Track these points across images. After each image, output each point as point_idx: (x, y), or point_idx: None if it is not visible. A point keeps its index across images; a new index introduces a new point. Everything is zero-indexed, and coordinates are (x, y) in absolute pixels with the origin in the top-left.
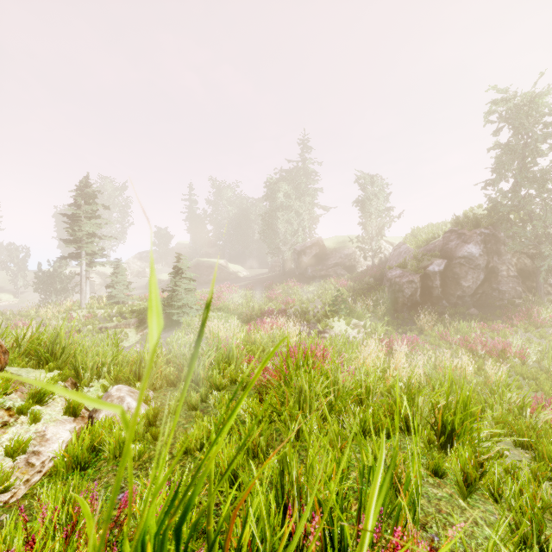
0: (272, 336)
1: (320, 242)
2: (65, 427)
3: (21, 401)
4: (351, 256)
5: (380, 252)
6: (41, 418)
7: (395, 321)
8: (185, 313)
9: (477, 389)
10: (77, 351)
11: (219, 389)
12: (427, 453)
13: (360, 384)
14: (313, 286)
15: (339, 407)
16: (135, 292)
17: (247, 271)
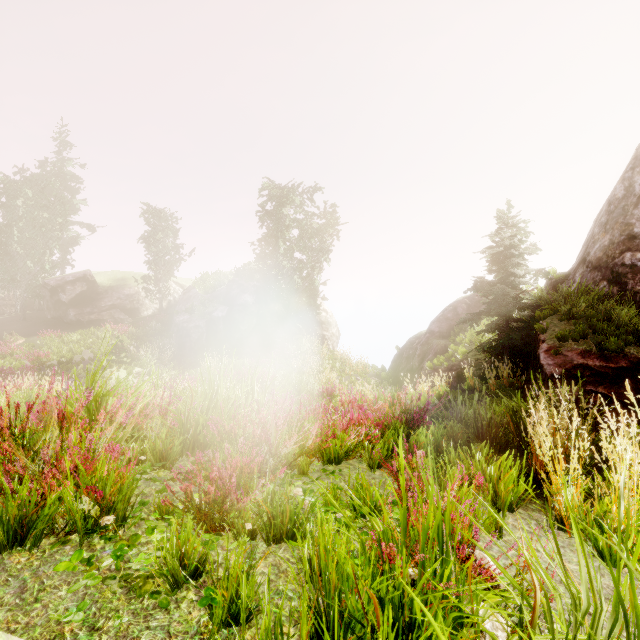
0: (27, 396)
1: (89, 277)
2: None
3: None
4: (134, 297)
5: (170, 294)
6: None
7: (182, 365)
8: None
9: None
10: None
11: None
12: None
13: None
14: (79, 334)
15: None
16: None
17: None
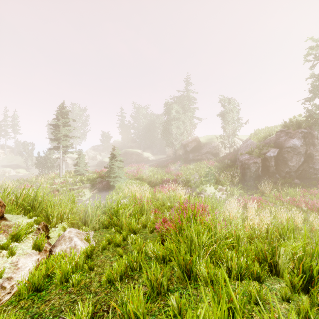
0: (169, 196)
1: (197, 139)
2: (31, 258)
3: (5, 240)
4: (216, 147)
5: (234, 144)
6: (16, 253)
7: (245, 187)
8: (117, 181)
9: (309, 235)
10: (48, 205)
11: (135, 232)
12: (291, 293)
13: (232, 233)
14: (193, 165)
15: (219, 252)
16: (91, 168)
17: (154, 156)
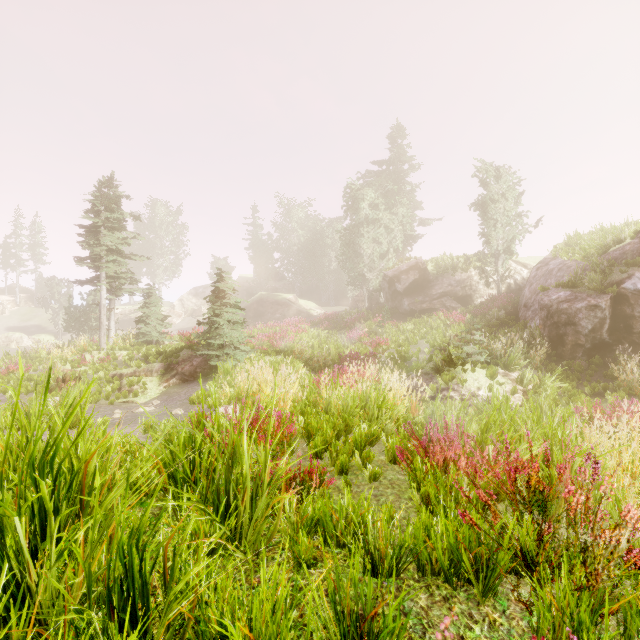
0: (363, 397)
1: (420, 265)
2: None
3: None
4: (465, 283)
5: (510, 275)
6: None
7: (569, 373)
8: (227, 356)
9: None
10: None
11: None
12: None
13: None
14: (412, 324)
15: None
16: None
17: (322, 308)
